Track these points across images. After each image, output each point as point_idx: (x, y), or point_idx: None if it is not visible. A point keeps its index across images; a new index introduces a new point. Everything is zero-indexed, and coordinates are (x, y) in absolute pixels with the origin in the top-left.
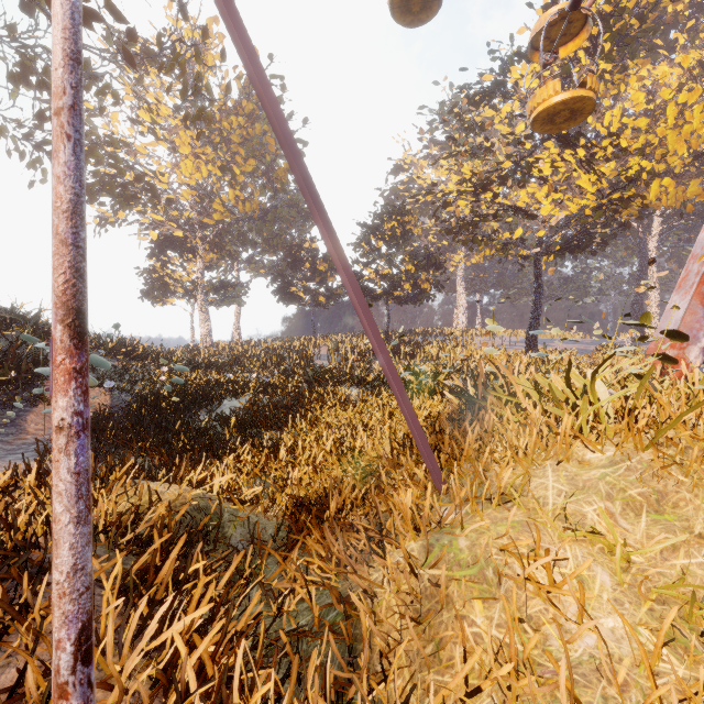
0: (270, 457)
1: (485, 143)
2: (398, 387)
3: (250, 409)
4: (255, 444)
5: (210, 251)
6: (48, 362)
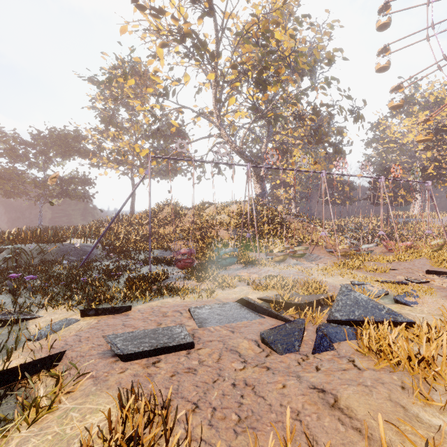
0: None
1: (443, 146)
2: (446, 234)
3: None
4: None
5: (297, 185)
6: None
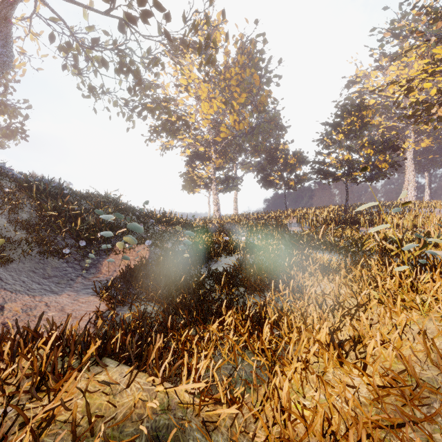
0: (252, 330)
1: None
2: None
3: (238, 267)
4: (239, 311)
5: (219, 158)
6: (119, 227)
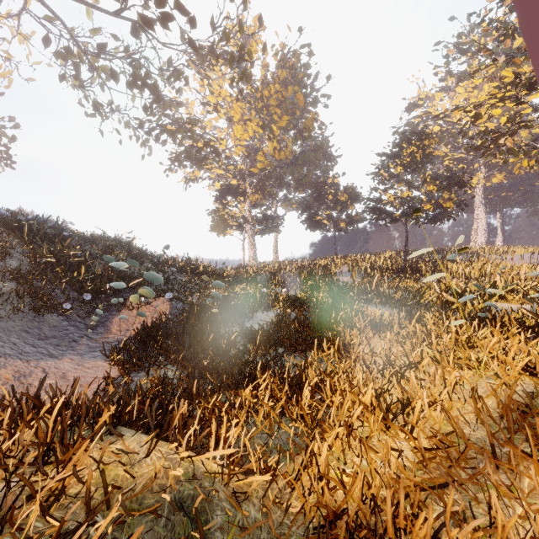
0: (291, 394)
1: None
2: None
3: (277, 324)
4: (276, 373)
5: (255, 193)
6: (133, 277)
